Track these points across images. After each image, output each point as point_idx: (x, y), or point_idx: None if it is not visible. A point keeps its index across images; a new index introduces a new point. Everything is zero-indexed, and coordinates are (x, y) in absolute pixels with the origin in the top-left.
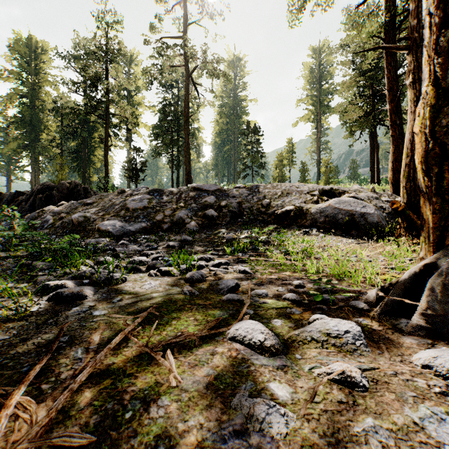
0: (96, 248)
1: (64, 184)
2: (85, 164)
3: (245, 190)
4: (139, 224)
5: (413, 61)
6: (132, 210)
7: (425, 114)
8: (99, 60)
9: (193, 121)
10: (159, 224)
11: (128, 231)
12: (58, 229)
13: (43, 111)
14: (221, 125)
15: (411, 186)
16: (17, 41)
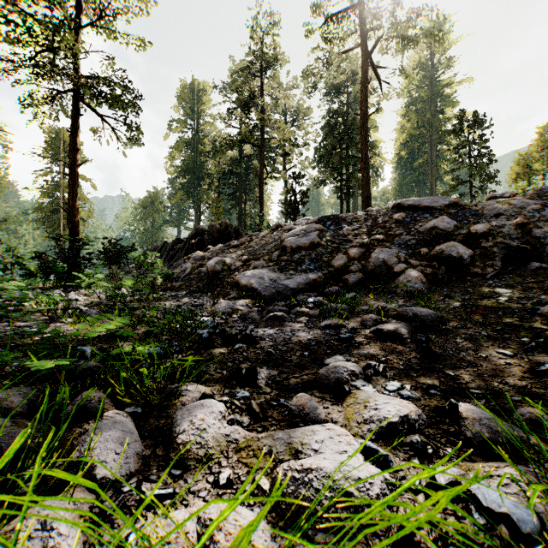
0: (217, 330)
1: (214, 226)
2: (241, 205)
3: (526, 199)
4: (302, 276)
5: None
6: (291, 251)
7: None
8: (254, 75)
9: (369, 129)
10: (339, 274)
11: (283, 287)
12: (192, 282)
13: (204, 155)
14: (409, 130)
15: None
16: (182, 88)
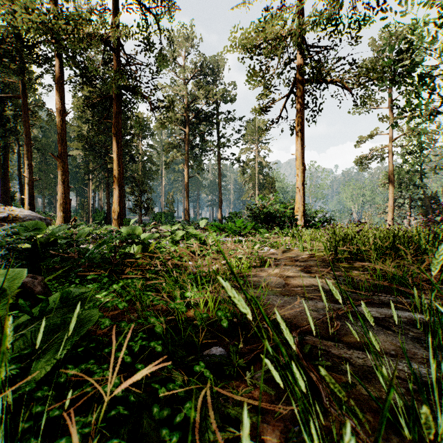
0: None
1: None
2: None
3: None
4: None
5: (63, 168)
6: None
7: (118, 210)
8: None
9: None
10: None
11: None
12: None
13: None
14: None
15: (64, 210)
16: None
